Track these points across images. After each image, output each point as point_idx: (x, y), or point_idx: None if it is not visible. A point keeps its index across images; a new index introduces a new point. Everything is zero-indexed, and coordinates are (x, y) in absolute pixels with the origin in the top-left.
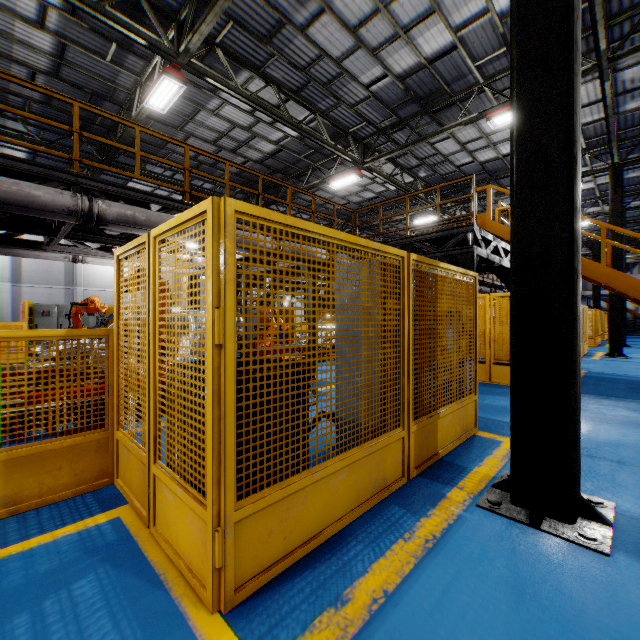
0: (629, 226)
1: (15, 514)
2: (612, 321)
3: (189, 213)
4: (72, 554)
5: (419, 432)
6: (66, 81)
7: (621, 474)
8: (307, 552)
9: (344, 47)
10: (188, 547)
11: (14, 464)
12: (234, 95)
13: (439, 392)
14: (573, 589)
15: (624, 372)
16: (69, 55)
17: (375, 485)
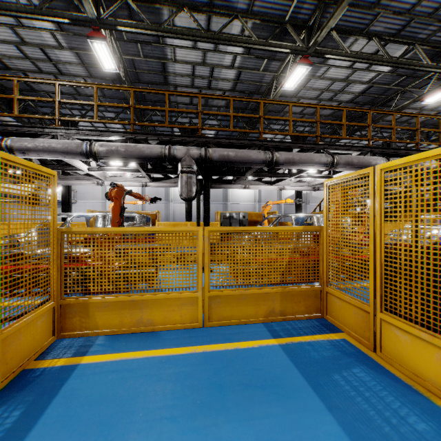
0: None
1: (283, 320)
2: None
3: None
4: (335, 352)
5: None
6: (237, 91)
7: None
8: None
9: None
10: (434, 375)
11: (283, 295)
12: (344, 59)
13: None
14: None
15: None
16: (241, 76)
17: None
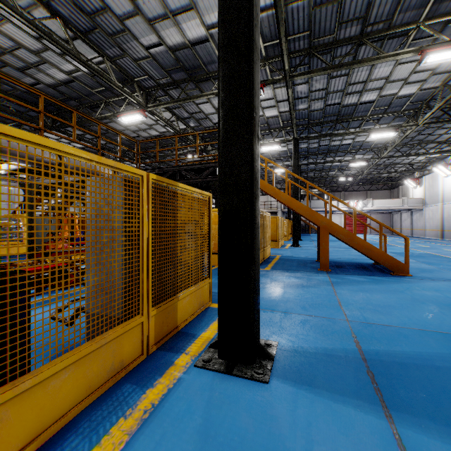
0: (303, 174)
1: None
2: (294, 226)
3: None
4: None
5: (160, 314)
6: None
7: (285, 320)
8: None
9: (125, 9)
10: None
11: None
12: (12, 14)
13: (179, 281)
14: (242, 419)
15: (298, 255)
16: None
17: (111, 370)
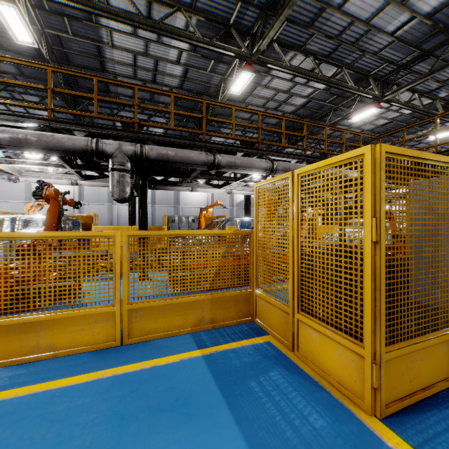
0: None
1: (213, 328)
2: None
3: (341, 157)
4: (257, 356)
5: None
6: (185, 89)
7: None
8: (425, 396)
9: (374, 9)
10: (337, 369)
11: (213, 301)
12: (284, 71)
13: None
14: None
15: None
16: (189, 74)
17: None
